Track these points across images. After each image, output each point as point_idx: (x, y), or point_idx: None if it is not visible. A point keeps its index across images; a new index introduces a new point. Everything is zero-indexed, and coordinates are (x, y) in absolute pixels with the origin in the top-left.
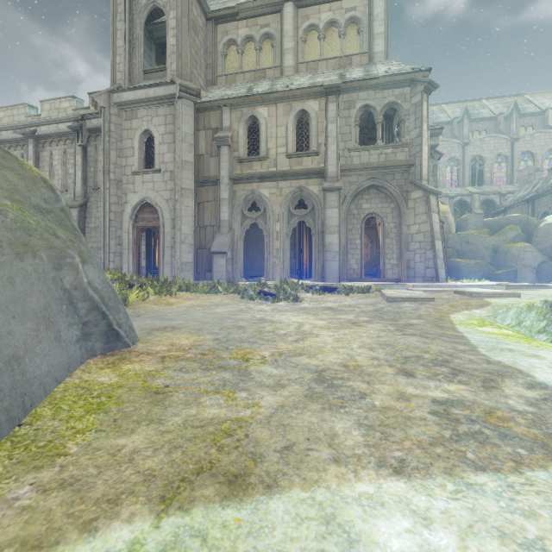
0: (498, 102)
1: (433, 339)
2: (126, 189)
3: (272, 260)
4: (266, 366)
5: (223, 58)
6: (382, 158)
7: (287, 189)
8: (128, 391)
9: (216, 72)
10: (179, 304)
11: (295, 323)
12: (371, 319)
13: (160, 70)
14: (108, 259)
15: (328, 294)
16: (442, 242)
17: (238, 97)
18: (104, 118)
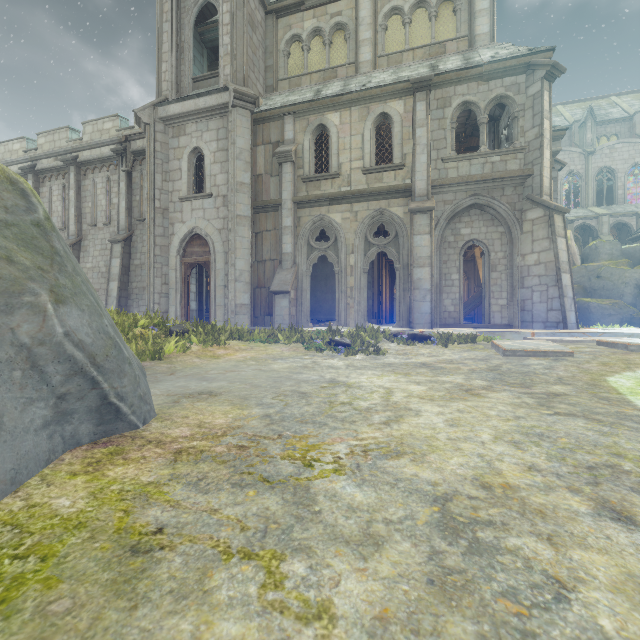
0: (633, 98)
1: (612, 425)
2: (173, 218)
3: (345, 301)
4: (343, 480)
5: (286, 58)
6: (487, 168)
7: (364, 212)
8: (85, 540)
9: (277, 75)
10: (228, 356)
11: (380, 389)
12: (490, 384)
13: (212, 76)
14: (152, 300)
15: (418, 344)
16: (570, 276)
17: (303, 102)
18: (149, 136)
